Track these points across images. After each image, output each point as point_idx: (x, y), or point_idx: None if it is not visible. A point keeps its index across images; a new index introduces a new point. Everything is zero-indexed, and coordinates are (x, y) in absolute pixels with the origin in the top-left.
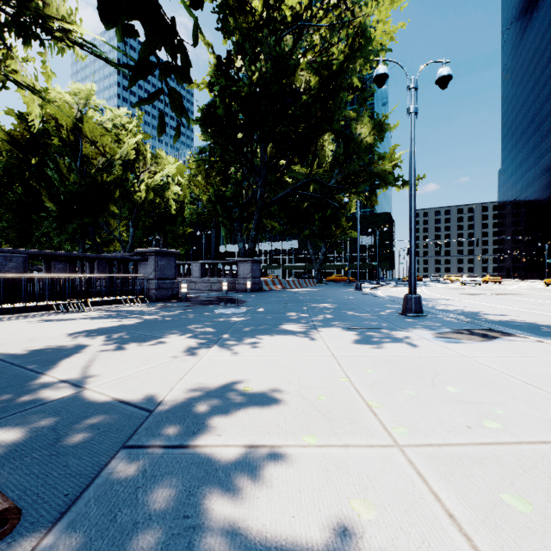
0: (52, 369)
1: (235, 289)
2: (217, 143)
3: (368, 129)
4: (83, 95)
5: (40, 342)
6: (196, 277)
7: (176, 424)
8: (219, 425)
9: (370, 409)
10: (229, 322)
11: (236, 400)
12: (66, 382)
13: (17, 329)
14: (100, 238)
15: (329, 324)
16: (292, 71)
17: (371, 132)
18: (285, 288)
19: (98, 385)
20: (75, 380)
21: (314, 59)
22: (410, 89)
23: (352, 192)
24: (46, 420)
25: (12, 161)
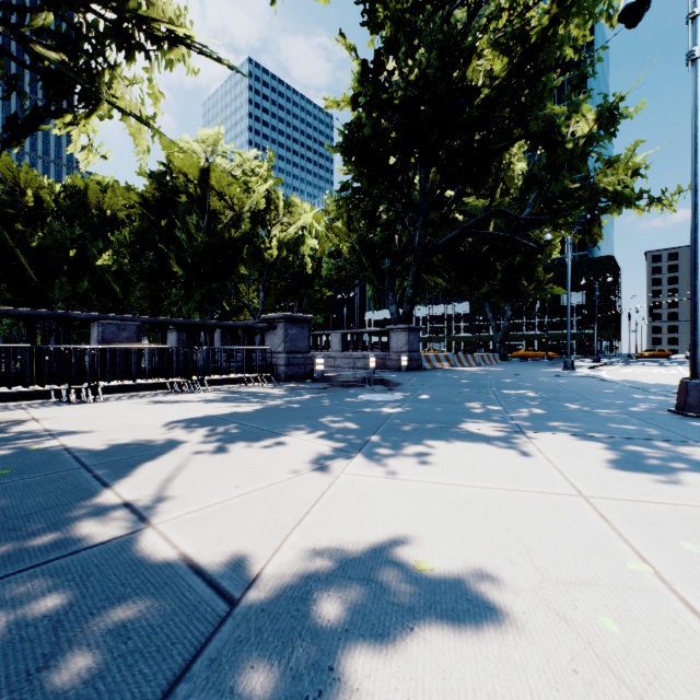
0: (124, 480)
1: (385, 367)
2: (362, 174)
3: (587, 124)
4: (211, 141)
5: (133, 432)
6: (336, 351)
7: (272, 657)
8: (365, 686)
9: None
10: (379, 414)
11: (401, 599)
12: (129, 507)
13: (119, 412)
14: (229, 307)
15: (544, 425)
16: (466, 57)
17: (593, 127)
18: (454, 367)
19: (170, 519)
20: (143, 503)
21: (499, 36)
22: (693, 19)
23: (559, 224)
24: (59, 595)
25: (144, 225)
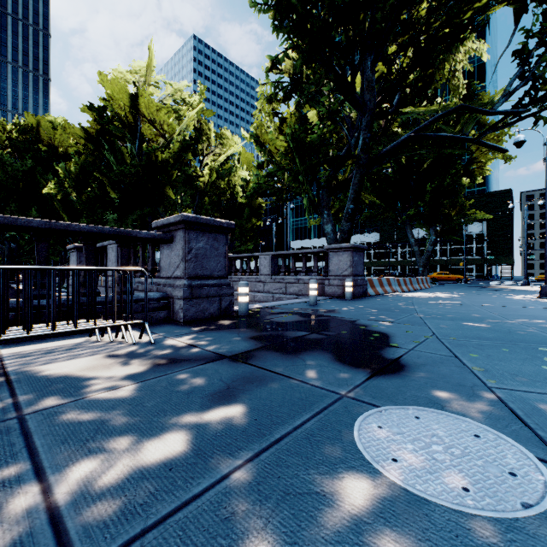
0: None
1: (323, 293)
2: (298, 52)
3: None
4: (145, 72)
5: None
6: (265, 275)
7: None
8: None
9: None
10: None
11: None
12: None
13: None
14: None
15: None
16: None
17: None
18: (394, 292)
19: None
20: None
21: None
22: None
23: (543, 117)
24: None
25: (90, 160)
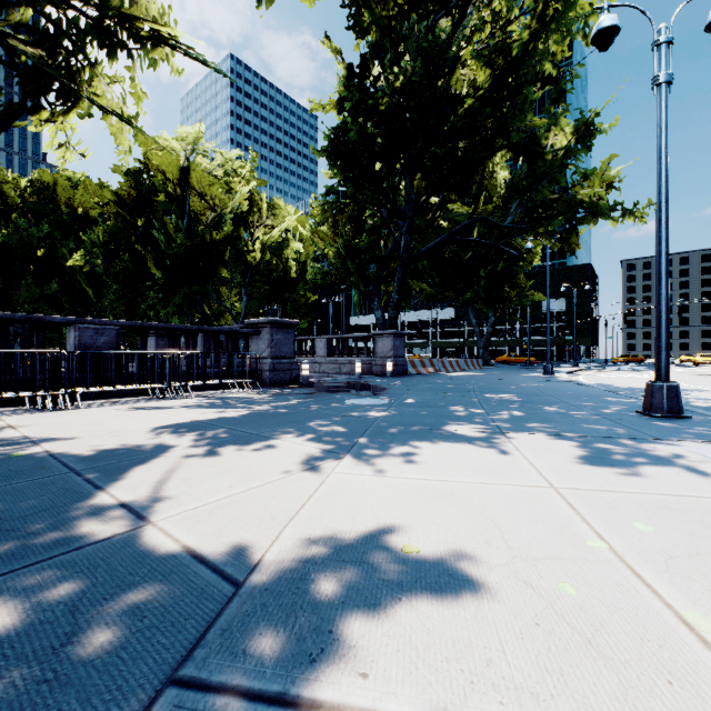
0: (117, 483)
1: (371, 372)
2: (347, 178)
3: (565, 137)
4: (191, 139)
5: (119, 438)
6: (321, 356)
7: (277, 625)
8: (361, 643)
9: (700, 638)
10: (366, 418)
11: (390, 576)
12: (126, 507)
13: (100, 419)
14: (210, 311)
15: (522, 426)
16: (450, 66)
17: (571, 140)
18: (438, 372)
19: (168, 516)
20: (139, 504)
21: (482, 47)
22: (657, 47)
23: (539, 233)
24: (70, 585)
25: (119, 225)
